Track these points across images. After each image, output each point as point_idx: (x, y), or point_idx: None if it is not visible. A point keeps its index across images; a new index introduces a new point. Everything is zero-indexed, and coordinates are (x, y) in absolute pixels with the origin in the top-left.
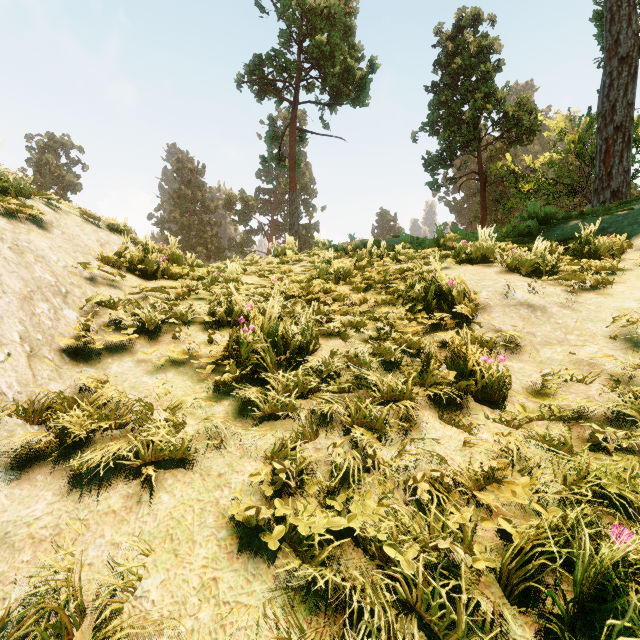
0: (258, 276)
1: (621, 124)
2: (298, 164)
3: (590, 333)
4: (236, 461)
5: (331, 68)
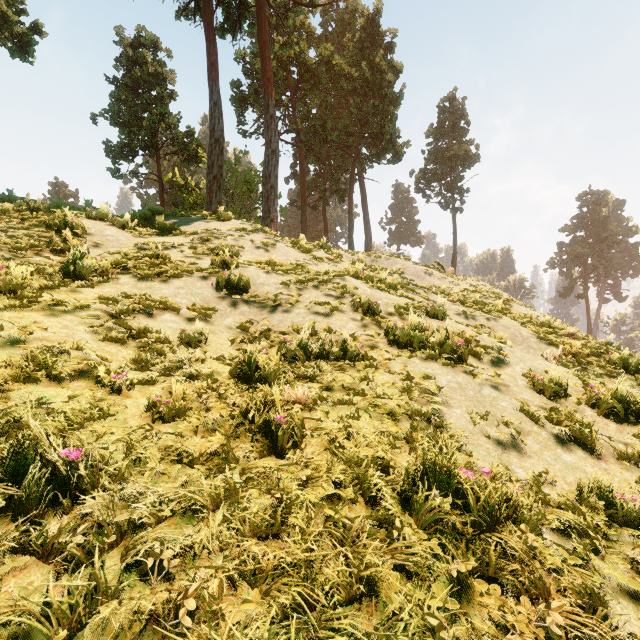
0: None
1: (216, 176)
2: None
3: (129, 246)
4: None
5: None
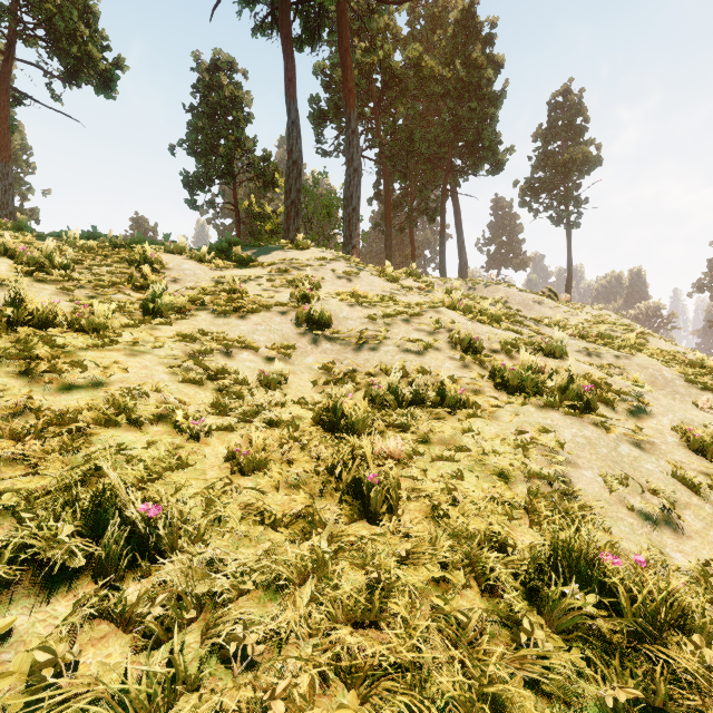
0: (5, 238)
1: (294, 201)
2: (12, 130)
3: (206, 280)
4: (43, 290)
5: (67, 45)
